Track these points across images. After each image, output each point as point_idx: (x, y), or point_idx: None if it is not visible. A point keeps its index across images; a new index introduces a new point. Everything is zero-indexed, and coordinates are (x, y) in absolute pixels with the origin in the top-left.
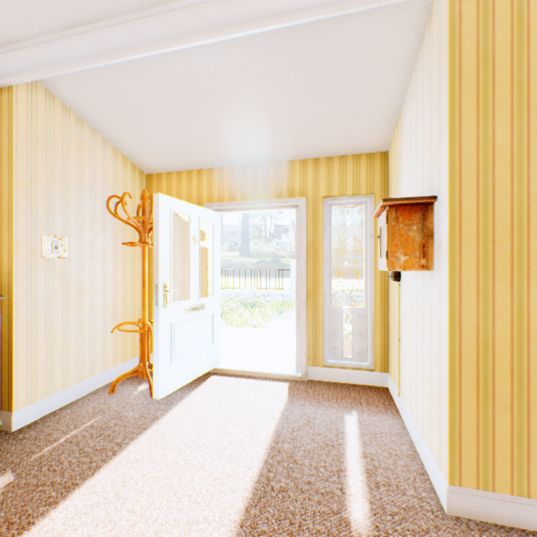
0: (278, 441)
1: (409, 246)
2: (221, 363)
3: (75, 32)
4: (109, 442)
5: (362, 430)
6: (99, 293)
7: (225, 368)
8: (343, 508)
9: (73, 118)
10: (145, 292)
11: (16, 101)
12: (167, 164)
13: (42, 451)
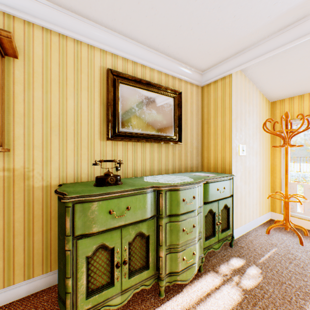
0: None
1: None
2: None
3: (286, 29)
4: (303, 270)
5: None
6: (254, 174)
7: None
8: None
9: (246, 81)
10: (287, 176)
11: (232, 80)
12: (292, 92)
13: (260, 259)
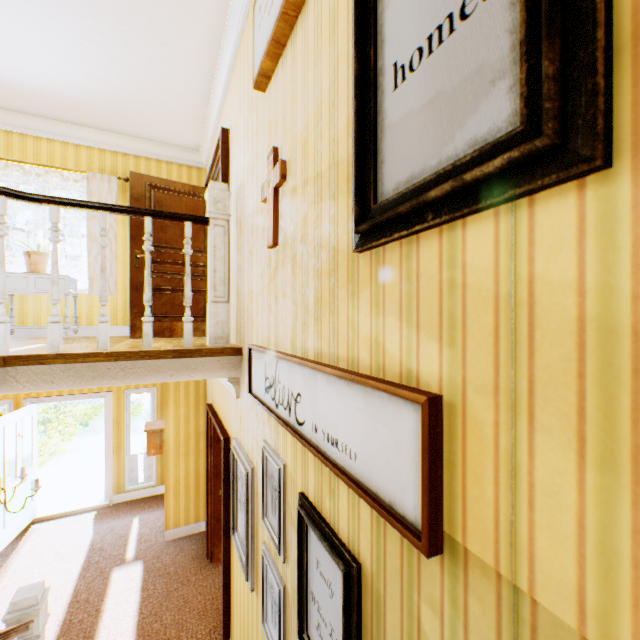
0: (94, 545)
1: (157, 446)
2: (40, 513)
3: None
4: None
5: (142, 522)
6: None
7: (45, 516)
8: (125, 555)
9: None
10: None
11: None
12: None
13: None
